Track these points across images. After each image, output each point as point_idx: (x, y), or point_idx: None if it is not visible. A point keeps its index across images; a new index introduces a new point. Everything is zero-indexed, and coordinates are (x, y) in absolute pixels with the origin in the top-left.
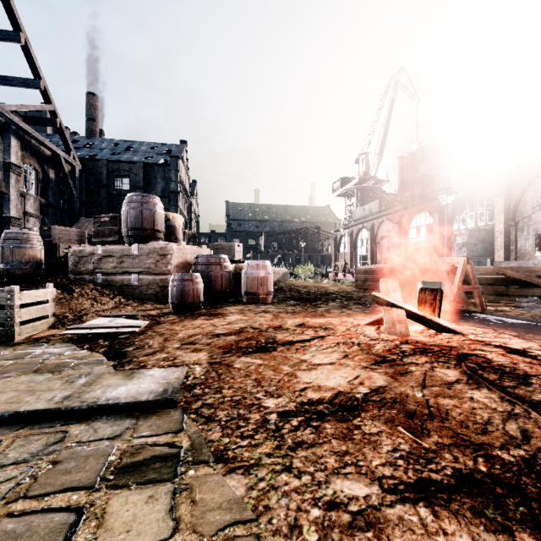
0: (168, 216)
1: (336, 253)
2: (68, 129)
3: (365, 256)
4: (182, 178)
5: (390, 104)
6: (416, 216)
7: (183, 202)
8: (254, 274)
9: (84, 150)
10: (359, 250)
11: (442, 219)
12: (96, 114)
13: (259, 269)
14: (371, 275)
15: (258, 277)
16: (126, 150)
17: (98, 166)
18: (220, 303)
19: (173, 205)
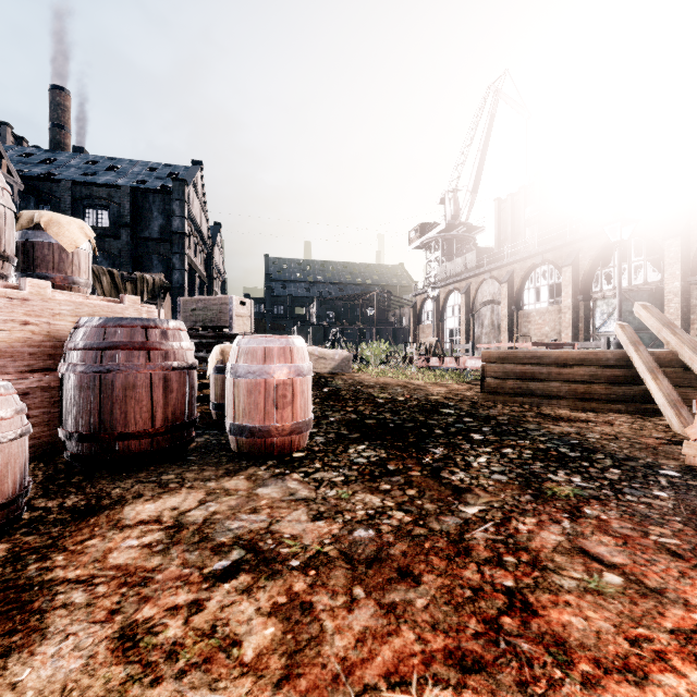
0: (36, 219)
1: (416, 325)
2: (24, 141)
3: (455, 330)
4: (193, 215)
5: (489, 122)
6: (534, 272)
7: (196, 251)
8: (254, 374)
9: (39, 167)
10: (449, 322)
11: (576, 275)
12: (66, 119)
13: (269, 360)
14: (515, 364)
15: (266, 384)
16: (107, 171)
17: (58, 189)
18: (143, 468)
19: (178, 253)
